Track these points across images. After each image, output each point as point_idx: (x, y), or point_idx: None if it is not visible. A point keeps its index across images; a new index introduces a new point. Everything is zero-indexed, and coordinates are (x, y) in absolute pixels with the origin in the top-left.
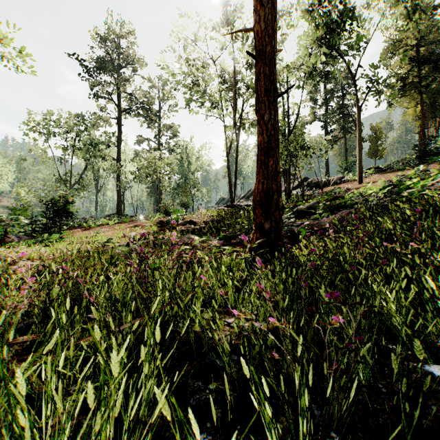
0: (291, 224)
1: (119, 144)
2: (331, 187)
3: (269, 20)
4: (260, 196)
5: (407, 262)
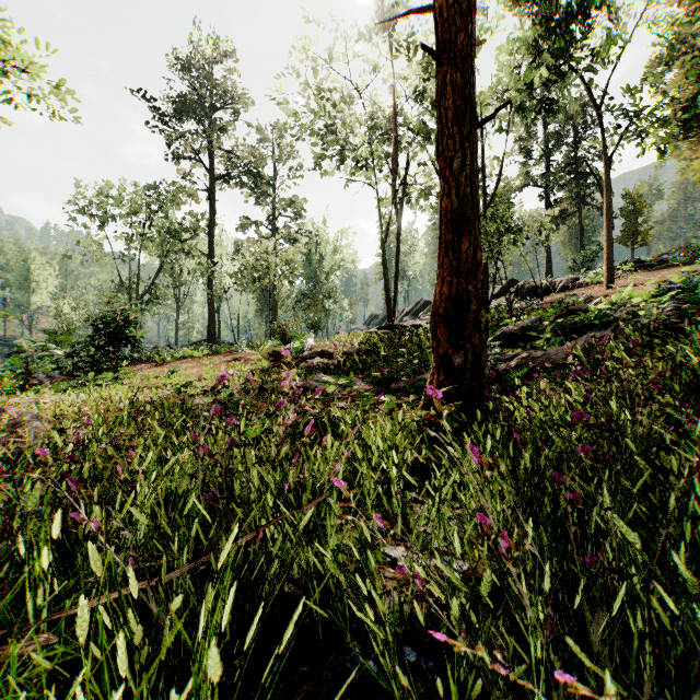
0: (495, 357)
1: (212, 230)
2: (557, 295)
3: None
4: (446, 307)
5: None
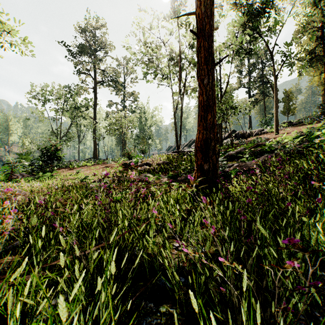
0: (224, 165)
1: (95, 106)
2: (253, 137)
3: (207, 5)
4: (201, 144)
5: (324, 197)
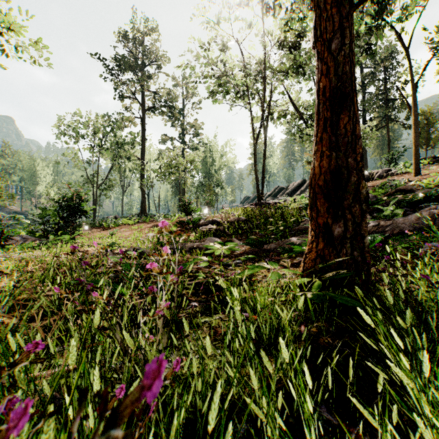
0: None
1: (143, 143)
2: (375, 181)
3: None
4: (325, 180)
5: None
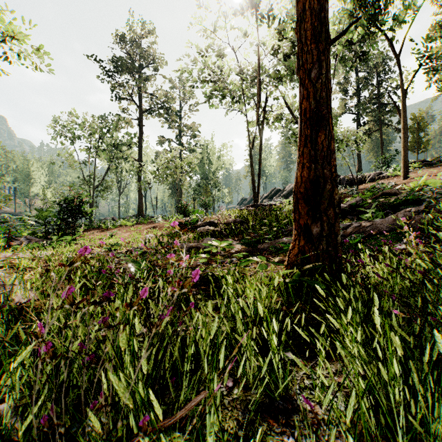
0: None
1: (141, 144)
2: (367, 184)
3: None
4: (306, 187)
5: None
